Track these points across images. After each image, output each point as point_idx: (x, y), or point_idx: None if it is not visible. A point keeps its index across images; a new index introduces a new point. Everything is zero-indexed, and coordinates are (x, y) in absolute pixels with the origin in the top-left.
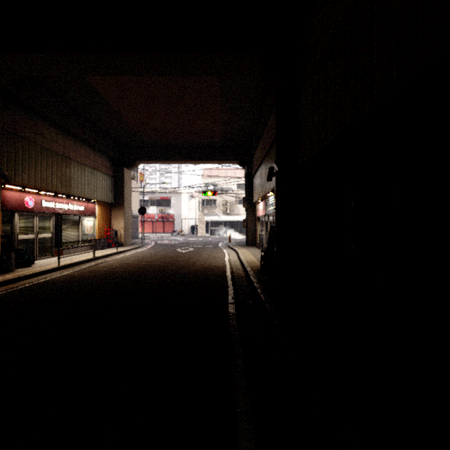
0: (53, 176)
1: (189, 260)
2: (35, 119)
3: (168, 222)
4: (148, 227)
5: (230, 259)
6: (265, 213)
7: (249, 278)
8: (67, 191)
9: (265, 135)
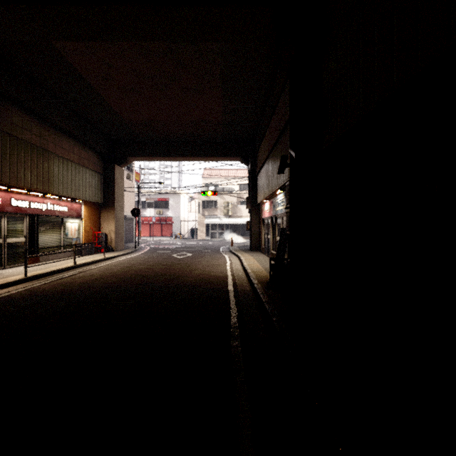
0: (26, 170)
1: (185, 268)
2: (1, 103)
3: (166, 225)
4: (144, 230)
5: (233, 266)
6: (272, 214)
7: (256, 294)
8: (45, 189)
9: (272, 124)
